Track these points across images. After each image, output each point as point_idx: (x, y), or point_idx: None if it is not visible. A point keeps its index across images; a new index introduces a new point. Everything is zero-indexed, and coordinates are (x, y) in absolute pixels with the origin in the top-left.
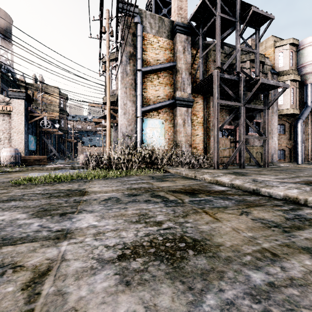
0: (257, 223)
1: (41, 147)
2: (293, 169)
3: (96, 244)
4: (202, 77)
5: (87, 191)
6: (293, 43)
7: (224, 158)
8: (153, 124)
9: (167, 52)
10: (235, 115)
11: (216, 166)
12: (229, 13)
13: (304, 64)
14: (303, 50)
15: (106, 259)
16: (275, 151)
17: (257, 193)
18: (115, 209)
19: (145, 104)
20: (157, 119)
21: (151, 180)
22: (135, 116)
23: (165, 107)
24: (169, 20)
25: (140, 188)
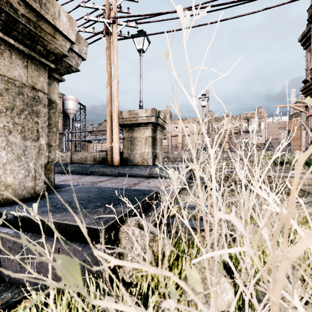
0: None
1: None
2: None
3: None
4: None
5: None
6: (59, 96)
7: None
8: None
9: None
10: None
11: None
12: None
13: (67, 108)
14: (67, 101)
15: None
16: None
17: None
18: None
19: None
20: None
21: None
22: None
23: None
24: None
25: None
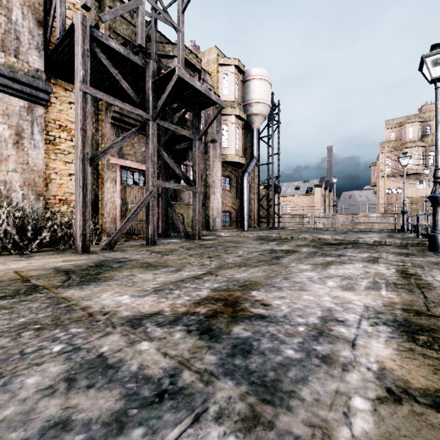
0: None
1: None
2: (230, 242)
3: None
4: (61, 32)
5: None
6: (239, 67)
7: (139, 224)
8: None
9: None
10: None
11: (81, 247)
12: None
13: (250, 101)
14: (250, 83)
15: None
16: (218, 214)
17: None
18: None
19: None
20: None
21: None
22: None
23: None
24: None
25: None
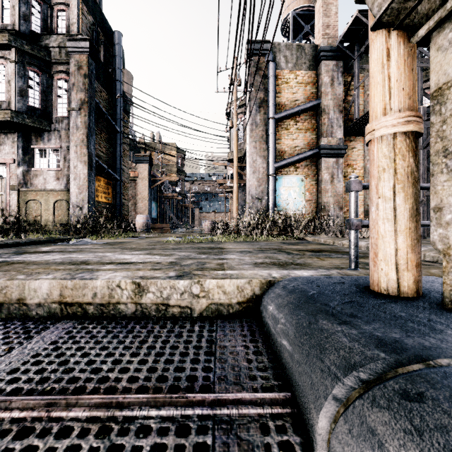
0: None
1: (162, 215)
2: None
3: (241, 261)
4: (357, 115)
5: (224, 248)
6: None
7: None
8: (290, 182)
9: (309, 87)
10: None
11: None
12: None
13: None
14: None
15: (247, 264)
16: None
17: None
18: (249, 254)
19: (279, 158)
20: (294, 176)
21: (282, 244)
22: (267, 175)
23: (306, 160)
24: (311, 46)
25: (269, 248)
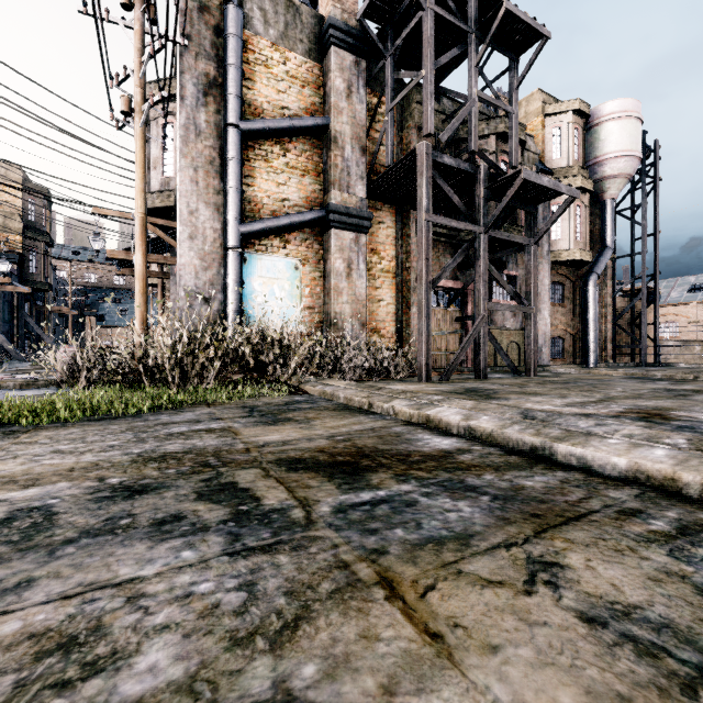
0: (619, 650)
1: None
2: (587, 379)
3: None
4: (391, 159)
5: None
6: (580, 111)
7: (443, 355)
8: (272, 268)
9: (309, 91)
10: (465, 258)
11: (425, 376)
12: (453, 10)
13: (601, 158)
14: (599, 128)
15: None
16: (545, 341)
17: (544, 457)
18: None
19: (250, 215)
20: (281, 257)
21: (243, 419)
22: (223, 246)
23: (304, 229)
24: (313, 13)
25: (181, 456)
